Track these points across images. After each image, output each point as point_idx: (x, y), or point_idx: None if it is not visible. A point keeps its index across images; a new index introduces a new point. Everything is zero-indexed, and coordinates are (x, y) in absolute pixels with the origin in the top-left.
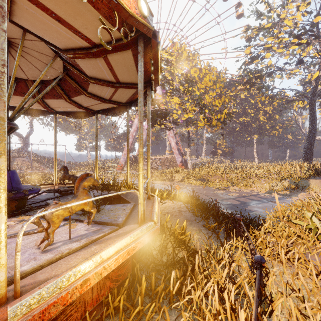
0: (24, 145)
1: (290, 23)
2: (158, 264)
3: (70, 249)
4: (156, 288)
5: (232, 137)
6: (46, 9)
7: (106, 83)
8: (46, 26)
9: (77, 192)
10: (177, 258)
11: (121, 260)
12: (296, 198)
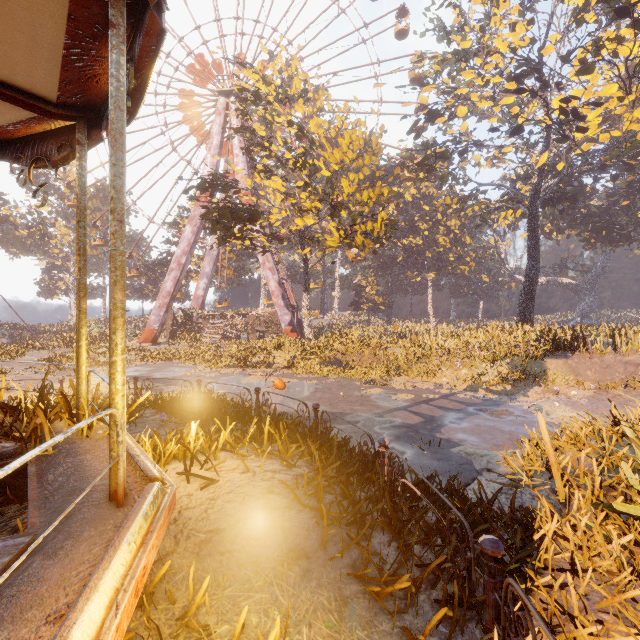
0: None
1: (505, 48)
2: None
3: None
4: None
5: (389, 274)
6: None
7: None
8: None
9: None
10: None
11: None
12: (526, 399)
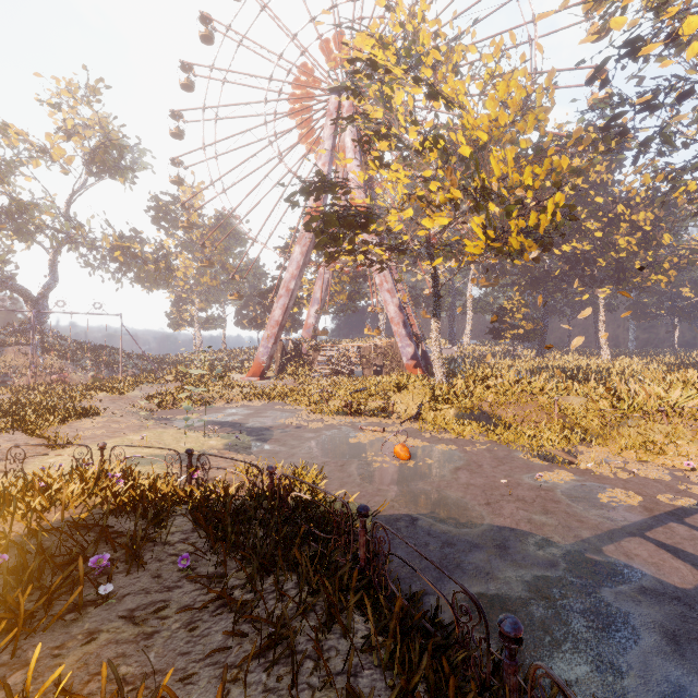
0: (35, 316)
1: None
2: None
3: None
4: None
5: (541, 293)
6: None
7: None
8: None
9: None
10: None
11: None
12: None
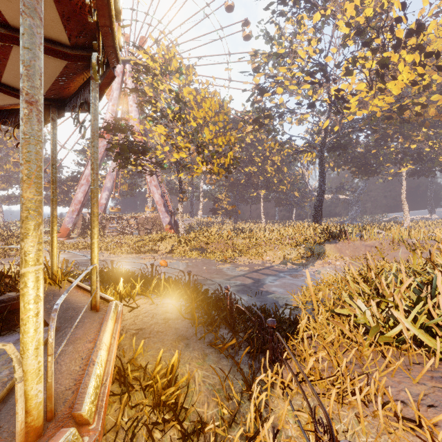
0: None
1: (304, 56)
2: None
3: None
4: None
5: (236, 191)
6: None
7: None
8: None
9: None
10: None
11: None
12: (313, 268)
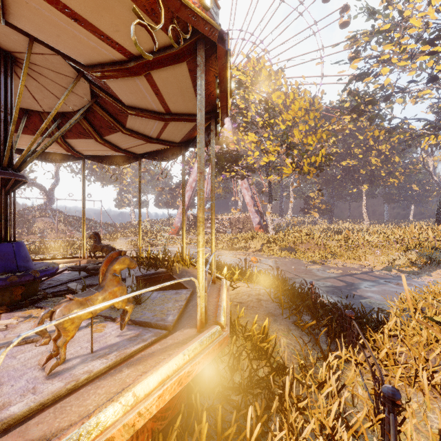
0: (48, 201)
1: (418, 23)
2: (227, 387)
3: (91, 371)
4: (224, 427)
5: (331, 188)
6: (56, 2)
7: (151, 114)
8: (59, 29)
9: (104, 281)
10: (256, 379)
11: (167, 396)
12: (429, 278)
